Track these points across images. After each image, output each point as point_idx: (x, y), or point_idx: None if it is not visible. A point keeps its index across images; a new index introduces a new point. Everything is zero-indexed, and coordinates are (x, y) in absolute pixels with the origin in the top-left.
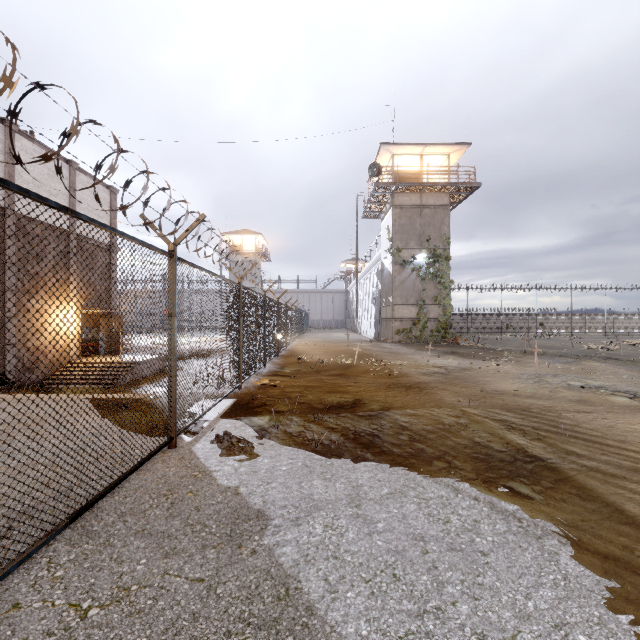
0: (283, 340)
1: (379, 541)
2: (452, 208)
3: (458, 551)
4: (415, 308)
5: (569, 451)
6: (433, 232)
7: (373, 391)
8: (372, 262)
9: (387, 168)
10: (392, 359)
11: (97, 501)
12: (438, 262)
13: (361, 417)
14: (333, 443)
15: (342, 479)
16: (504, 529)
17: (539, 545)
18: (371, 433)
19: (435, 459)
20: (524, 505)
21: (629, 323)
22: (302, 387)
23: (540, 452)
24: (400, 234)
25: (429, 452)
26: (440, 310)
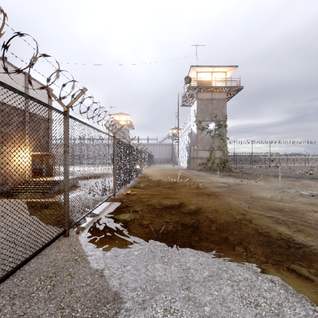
0: (140, 169)
1: None
2: (227, 100)
3: None
4: (208, 152)
5: None
6: (218, 112)
7: (189, 197)
8: (186, 129)
9: (194, 79)
10: (197, 179)
11: None
12: (220, 128)
13: (184, 214)
14: (168, 233)
15: (175, 262)
16: (303, 313)
17: None
18: (191, 226)
19: (235, 246)
20: (309, 287)
21: (316, 160)
22: (149, 195)
23: (303, 241)
24: (201, 113)
25: (230, 240)
26: (221, 153)
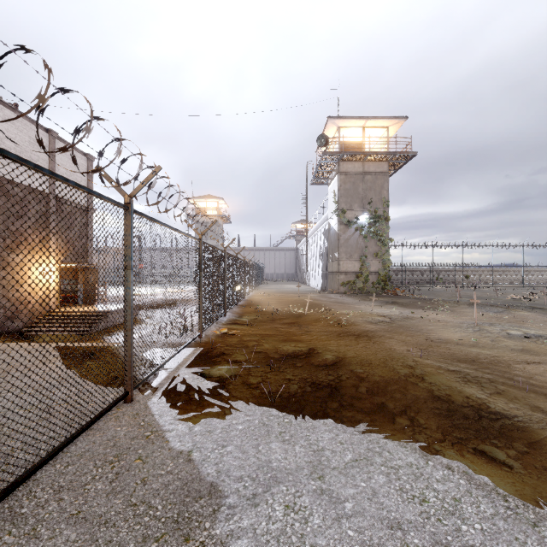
0: (241, 291)
1: (350, 530)
2: (390, 175)
3: (445, 546)
4: (358, 263)
5: (533, 407)
6: (374, 196)
7: (325, 340)
8: (319, 223)
9: (333, 140)
10: (339, 308)
11: (31, 475)
12: (378, 222)
13: (316, 368)
14: (290, 397)
15: (302, 441)
16: (490, 511)
17: (538, 536)
18: (328, 386)
19: (396, 416)
20: (504, 476)
21: (542, 276)
22: (259, 336)
23: (503, 408)
24: (345, 197)
25: (389, 408)
26: (380, 265)
